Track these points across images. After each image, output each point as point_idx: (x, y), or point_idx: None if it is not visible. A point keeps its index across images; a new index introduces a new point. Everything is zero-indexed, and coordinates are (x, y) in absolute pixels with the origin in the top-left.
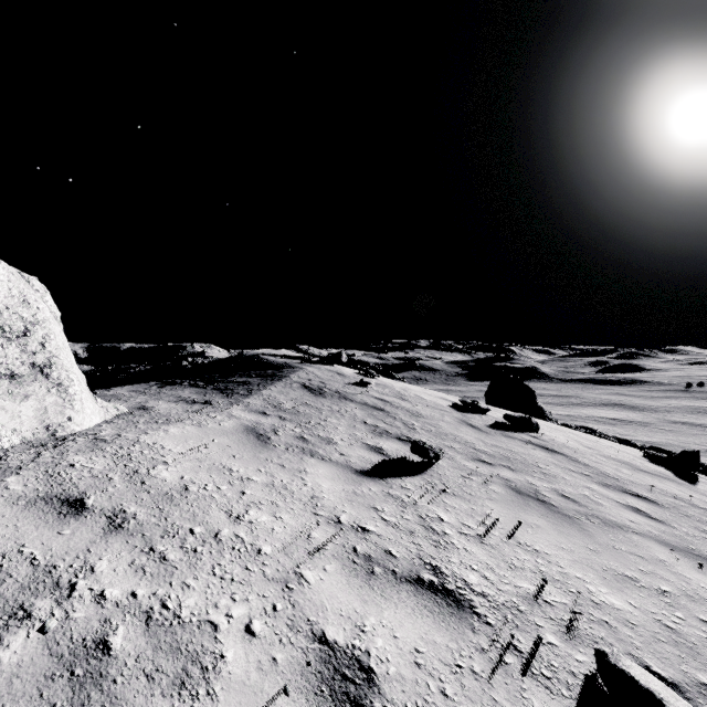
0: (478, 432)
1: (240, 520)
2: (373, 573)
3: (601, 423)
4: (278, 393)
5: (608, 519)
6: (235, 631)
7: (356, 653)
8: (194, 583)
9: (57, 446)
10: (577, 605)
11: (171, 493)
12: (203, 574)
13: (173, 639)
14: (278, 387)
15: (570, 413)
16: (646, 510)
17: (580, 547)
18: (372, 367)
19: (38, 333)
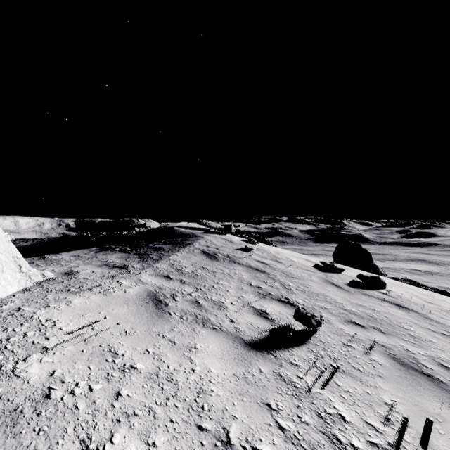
0: (342, 291)
1: None
2: None
3: (410, 273)
4: (182, 258)
5: None
6: None
7: None
8: None
9: None
10: None
11: (22, 407)
12: None
13: None
14: (183, 252)
15: (387, 266)
16: None
17: None
18: (253, 235)
19: None
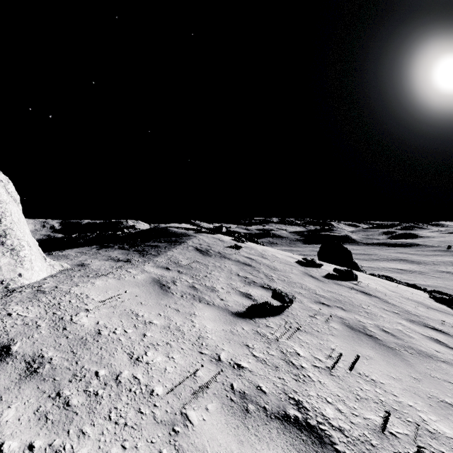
0: (317, 281)
1: (139, 362)
2: (248, 411)
3: (392, 272)
4: (178, 254)
5: (420, 350)
6: None
7: None
8: (90, 430)
9: (5, 297)
10: (417, 436)
11: (86, 337)
12: (100, 420)
13: None
14: (178, 249)
15: (371, 265)
16: (444, 341)
17: (405, 376)
18: (242, 235)
19: None
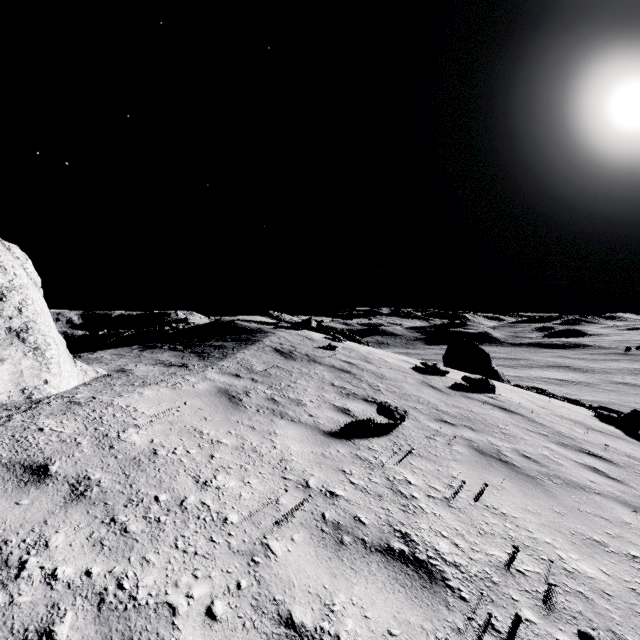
0: (440, 393)
1: (207, 486)
2: (342, 543)
3: (548, 384)
4: (251, 357)
5: (569, 480)
6: (195, 614)
7: (325, 638)
8: (155, 558)
9: (31, 409)
10: (550, 575)
11: (139, 457)
12: (165, 548)
13: (126, 626)
14: (252, 350)
15: (520, 374)
16: (604, 470)
17: (546, 509)
18: (339, 332)
19: (14, 298)
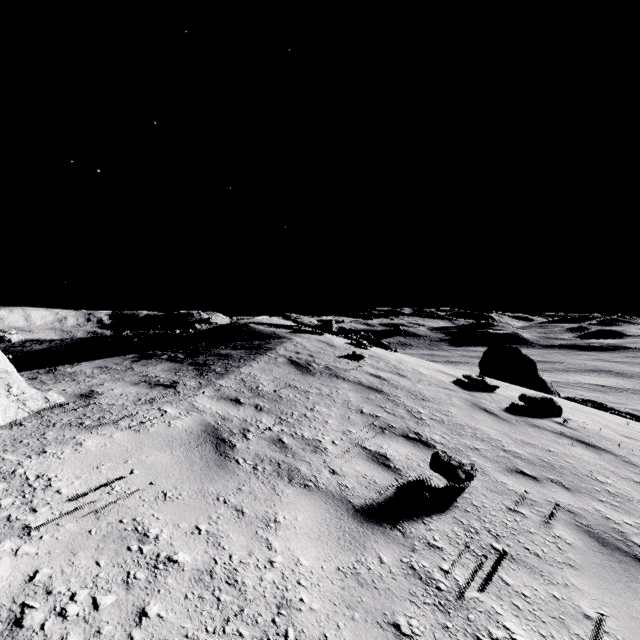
0: (498, 421)
1: None
2: None
3: (590, 390)
4: (259, 371)
5: None
6: None
7: None
8: None
9: None
10: None
11: None
12: None
13: None
14: (261, 362)
15: (556, 379)
16: None
17: None
18: (363, 336)
19: None
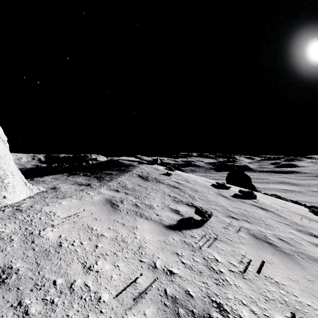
0: (227, 200)
1: (90, 270)
2: (179, 315)
3: (279, 191)
4: (126, 179)
5: (309, 255)
6: None
7: None
8: None
9: None
10: None
11: (49, 249)
12: None
13: None
14: (126, 176)
15: (264, 187)
16: None
17: (301, 278)
18: (172, 165)
19: None
